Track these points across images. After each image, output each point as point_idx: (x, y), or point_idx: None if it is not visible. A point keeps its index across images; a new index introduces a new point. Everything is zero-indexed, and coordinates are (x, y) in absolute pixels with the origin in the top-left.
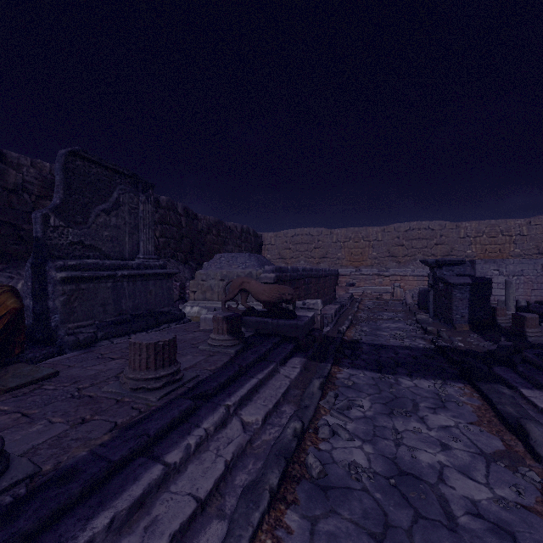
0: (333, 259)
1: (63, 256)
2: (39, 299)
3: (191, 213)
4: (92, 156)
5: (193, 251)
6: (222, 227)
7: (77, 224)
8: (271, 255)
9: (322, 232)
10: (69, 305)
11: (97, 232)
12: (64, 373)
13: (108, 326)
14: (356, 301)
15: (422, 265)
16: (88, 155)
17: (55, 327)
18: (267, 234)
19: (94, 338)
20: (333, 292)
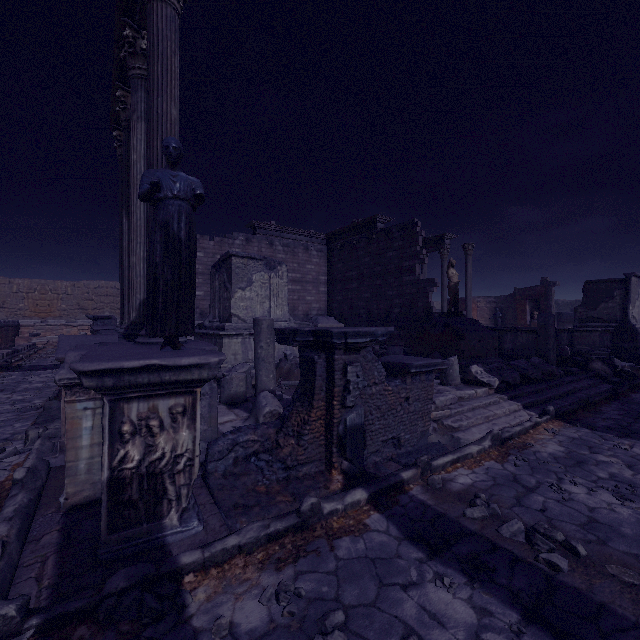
0: (13, 309)
1: None
2: None
3: None
4: None
5: None
6: None
7: None
8: None
9: None
10: None
11: None
12: None
13: None
14: (37, 348)
15: None
16: None
17: None
18: None
19: None
20: (12, 342)
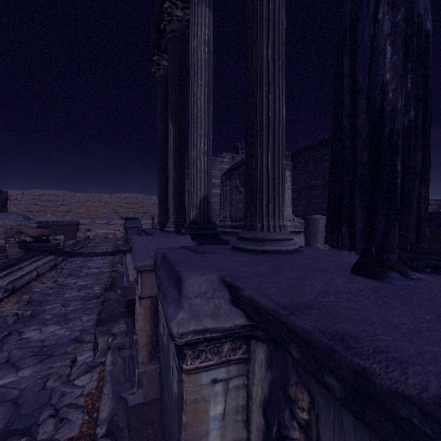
0: (75, 213)
1: None
2: None
3: None
4: None
5: None
6: None
7: None
8: (17, 209)
9: (67, 194)
10: None
11: None
12: None
13: None
14: (90, 239)
15: None
16: None
17: None
18: (13, 191)
19: None
20: (75, 235)
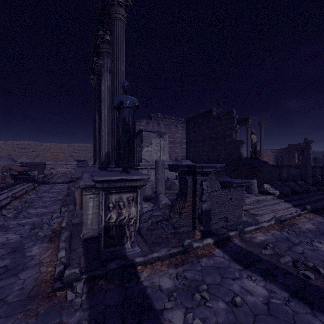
0: (43, 157)
1: None
2: None
3: None
4: None
5: None
6: None
7: None
8: (1, 154)
9: (37, 144)
10: None
11: None
12: None
13: None
14: (53, 174)
15: None
16: None
17: None
18: None
19: None
20: (43, 172)
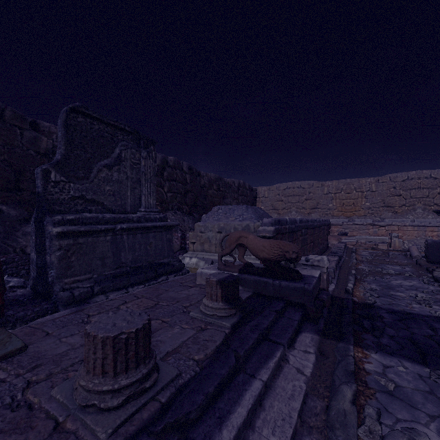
0: (323, 209)
1: (64, 211)
2: (40, 253)
3: (194, 171)
4: (93, 112)
5: (196, 204)
6: (222, 183)
7: (79, 179)
8: (264, 207)
9: (313, 184)
10: (65, 260)
11: (99, 187)
12: (33, 347)
13: (106, 279)
14: (352, 251)
15: (422, 215)
16: (89, 112)
17: (51, 282)
18: (261, 188)
19: (90, 293)
20: (326, 241)
